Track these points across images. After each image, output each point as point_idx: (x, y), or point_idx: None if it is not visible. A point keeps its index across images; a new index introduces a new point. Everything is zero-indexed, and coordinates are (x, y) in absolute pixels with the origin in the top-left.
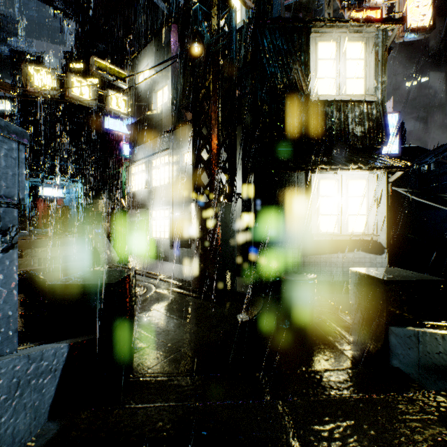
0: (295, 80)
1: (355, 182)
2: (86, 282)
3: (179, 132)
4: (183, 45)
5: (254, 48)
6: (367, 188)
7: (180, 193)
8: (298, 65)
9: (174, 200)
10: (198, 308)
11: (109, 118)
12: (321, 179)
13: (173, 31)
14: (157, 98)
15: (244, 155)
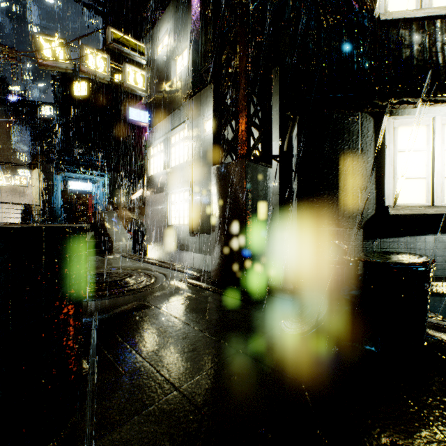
0: None
1: None
2: None
3: (200, 96)
4: None
5: None
6: None
7: (201, 168)
8: None
9: (194, 178)
10: (217, 307)
11: (133, 109)
12: (400, 125)
13: None
14: (176, 66)
15: (281, 106)
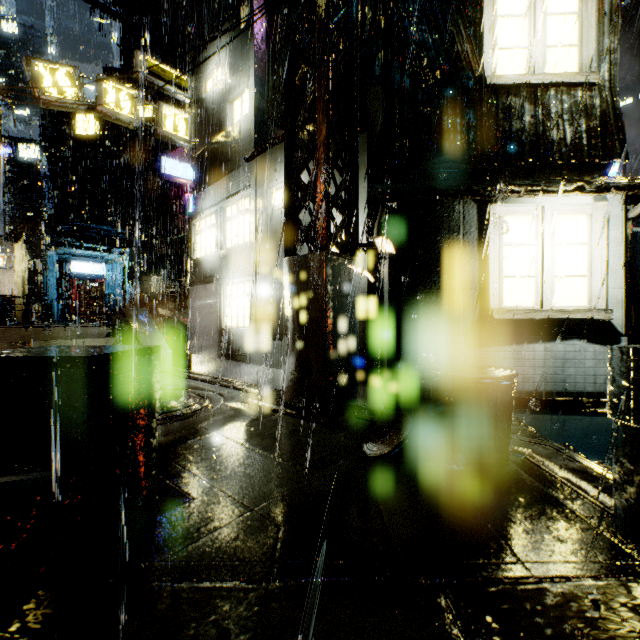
0: (457, 52)
1: (566, 219)
2: (27, 355)
3: (267, 157)
4: (272, 22)
5: (388, 3)
6: (589, 230)
7: (268, 253)
8: (463, 26)
9: (258, 265)
10: (291, 432)
11: (168, 159)
12: (506, 214)
13: (257, 2)
14: (233, 111)
15: (370, 182)
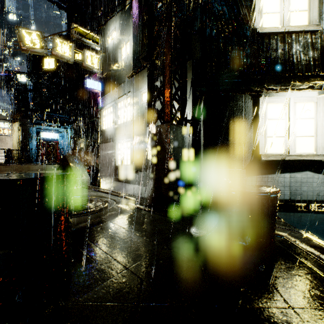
0: (241, 16)
1: (302, 105)
2: None
3: (138, 76)
4: (142, 5)
5: None
6: (315, 110)
7: (139, 126)
8: (244, 2)
9: (134, 132)
10: (151, 221)
11: (89, 80)
12: (268, 102)
13: None
14: (122, 53)
15: (193, 87)
